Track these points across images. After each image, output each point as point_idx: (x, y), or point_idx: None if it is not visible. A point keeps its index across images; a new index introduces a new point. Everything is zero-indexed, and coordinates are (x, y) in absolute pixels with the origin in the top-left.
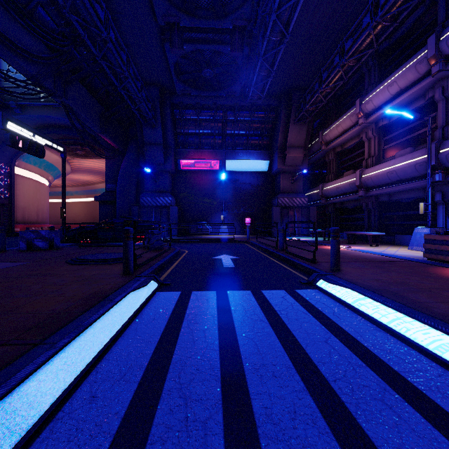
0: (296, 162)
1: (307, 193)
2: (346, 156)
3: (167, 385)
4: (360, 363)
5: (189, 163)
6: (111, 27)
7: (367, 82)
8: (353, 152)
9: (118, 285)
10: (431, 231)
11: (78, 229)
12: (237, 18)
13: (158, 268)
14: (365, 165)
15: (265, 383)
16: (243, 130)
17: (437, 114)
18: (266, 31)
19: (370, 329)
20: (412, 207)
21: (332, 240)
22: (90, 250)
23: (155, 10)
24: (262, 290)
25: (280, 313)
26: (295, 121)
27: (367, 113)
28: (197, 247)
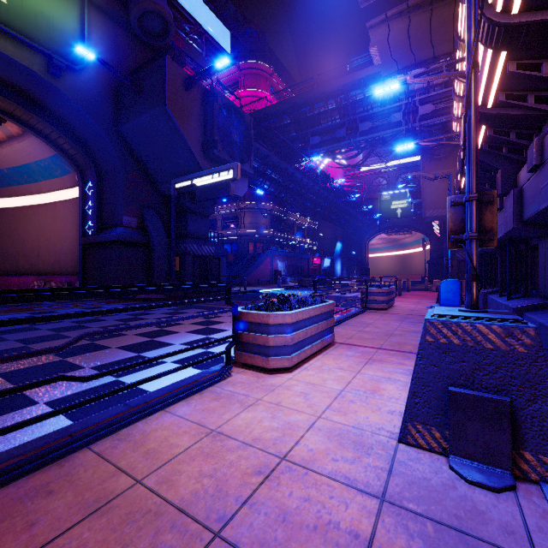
0: None
1: None
2: None
3: None
4: None
5: None
6: None
7: None
8: None
9: None
10: None
11: None
12: None
13: None
14: None
15: None
16: None
17: None
18: None
19: None
20: None
21: None
22: None
23: None
24: None
25: None
26: None
27: None
28: None
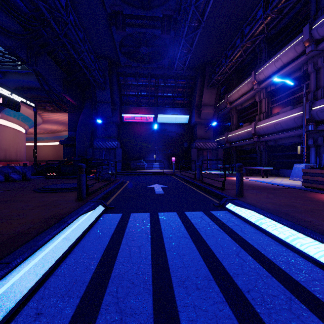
0: (208, 116)
1: (216, 139)
2: (244, 113)
3: (105, 300)
4: (267, 273)
5: (130, 116)
6: (71, 13)
7: (259, 59)
8: (249, 109)
9: (72, 209)
10: (306, 167)
11: (45, 165)
12: (166, 9)
13: (105, 195)
14: (258, 119)
15: (190, 295)
16: (170, 93)
17: (309, 82)
18: (187, 18)
19: (270, 243)
20: (291, 149)
21: (237, 173)
22: (54, 181)
23: (104, 0)
24: (185, 211)
25: (199, 230)
26: (208, 86)
27: (260, 81)
28: (136, 178)
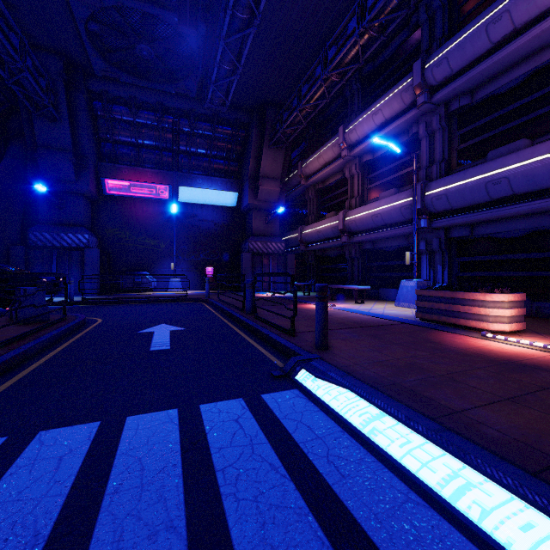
0: (271, 197)
1: (284, 238)
2: (328, 195)
3: None
4: None
5: (120, 185)
6: None
7: (350, 109)
8: (336, 190)
9: None
10: (418, 285)
11: None
12: None
13: None
14: (348, 207)
15: None
16: (202, 148)
17: (420, 153)
18: (229, 0)
19: (399, 501)
20: (396, 256)
21: (317, 303)
22: None
23: None
24: (202, 403)
25: (222, 479)
26: (270, 144)
27: (351, 144)
28: (124, 311)
